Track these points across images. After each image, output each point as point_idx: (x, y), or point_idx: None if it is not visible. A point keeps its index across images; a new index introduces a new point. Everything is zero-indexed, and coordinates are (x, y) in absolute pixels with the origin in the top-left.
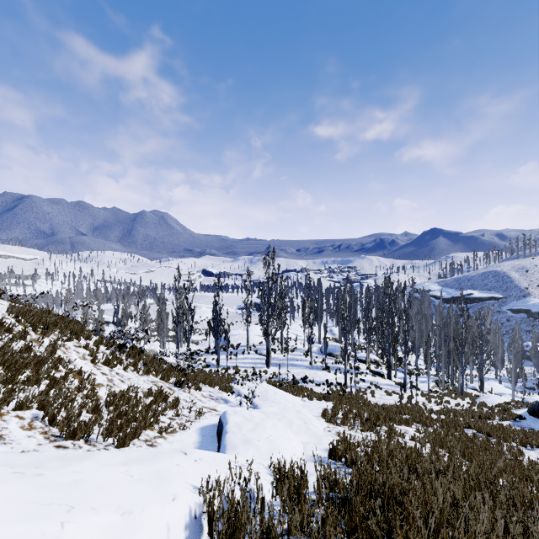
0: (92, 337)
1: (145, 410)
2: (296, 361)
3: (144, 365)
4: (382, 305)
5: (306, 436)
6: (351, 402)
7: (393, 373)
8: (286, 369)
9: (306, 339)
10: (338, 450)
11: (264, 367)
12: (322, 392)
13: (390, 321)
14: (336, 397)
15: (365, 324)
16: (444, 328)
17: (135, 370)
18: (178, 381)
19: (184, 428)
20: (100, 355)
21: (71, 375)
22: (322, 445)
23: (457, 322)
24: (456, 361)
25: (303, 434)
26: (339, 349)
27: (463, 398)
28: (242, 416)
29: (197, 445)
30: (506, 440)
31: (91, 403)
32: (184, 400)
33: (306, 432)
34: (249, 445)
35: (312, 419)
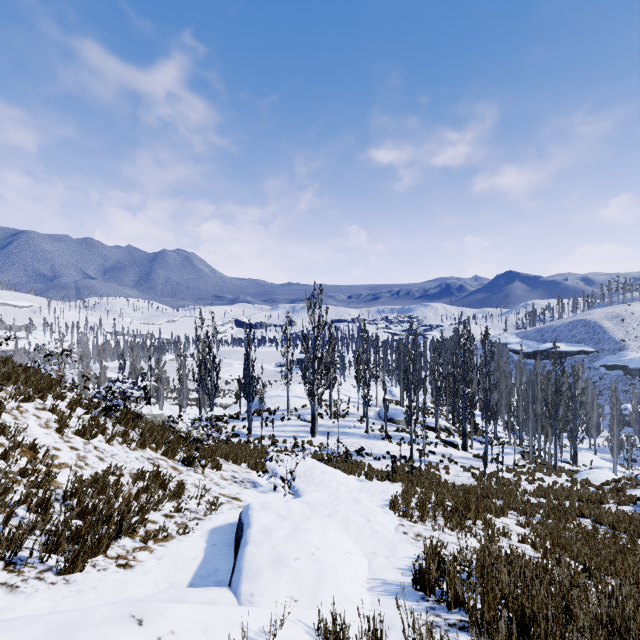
0: (65, 396)
1: (127, 504)
2: (349, 429)
3: (141, 436)
4: (456, 358)
5: (371, 544)
6: (424, 483)
7: (468, 443)
8: (336, 438)
9: (360, 402)
10: (429, 574)
11: (309, 436)
12: (383, 468)
13: (465, 378)
14: (403, 477)
15: (434, 382)
16: (532, 386)
17: (124, 443)
18: (186, 457)
19: (184, 531)
20: (74, 422)
21: (17, 451)
22: (398, 559)
23: (549, 380)
24: (545, 428)
25: (367, 540)
26: (402, 414)
27: (559, 474)
28: (274, 512)
29: (201, 560)
30: (639, 534)
31: (40, 495)
32: (194, 485)
33: (372, 537)
34: (282, 567)
35: (378, 514)
